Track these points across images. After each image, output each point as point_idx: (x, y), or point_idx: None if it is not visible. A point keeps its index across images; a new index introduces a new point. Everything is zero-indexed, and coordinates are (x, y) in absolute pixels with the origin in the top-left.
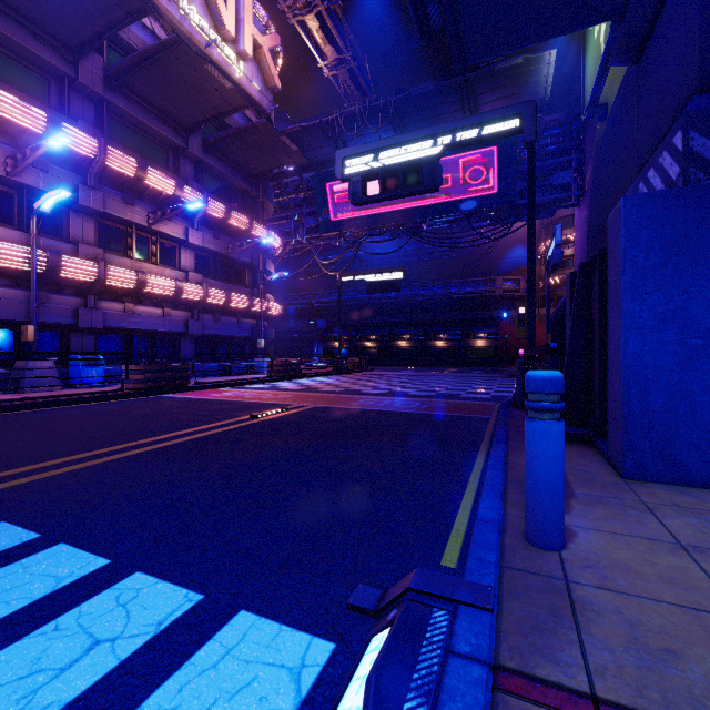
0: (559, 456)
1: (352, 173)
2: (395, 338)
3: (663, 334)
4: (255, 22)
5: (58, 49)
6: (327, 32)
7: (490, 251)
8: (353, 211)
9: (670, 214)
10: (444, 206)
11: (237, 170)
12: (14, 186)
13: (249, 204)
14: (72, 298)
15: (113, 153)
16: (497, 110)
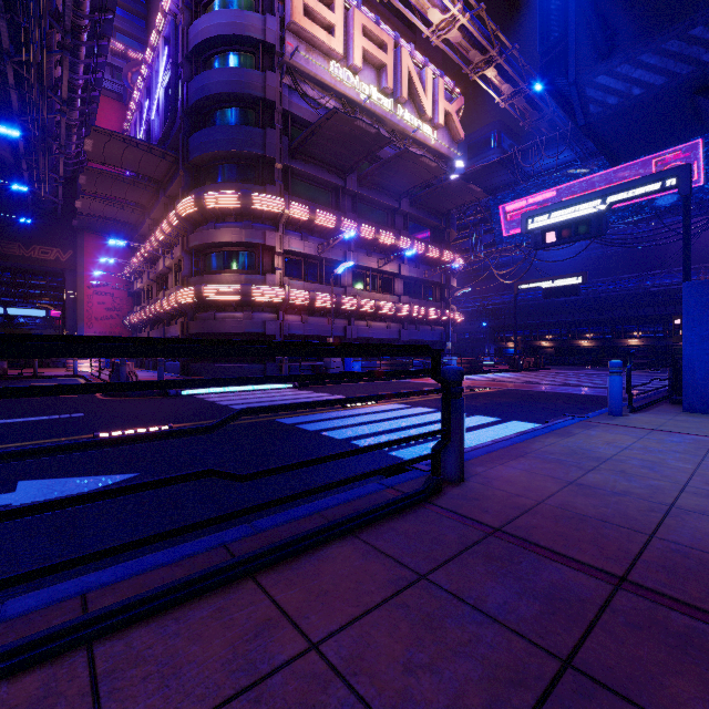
0: (619, 387)
1: (533, 228)
2: (575, 337)
3: (702, 346)
4: (445, 95)
5: (337, 173)
6: (504, 74)
7: (708, 230)
8: None
9: (706, 291)
10: (629, 209)
11: (431, 212)
12: (319, 259)
13: (438, 236)
14: (343, 321)
15: (364, 228)
16: (655, 174)
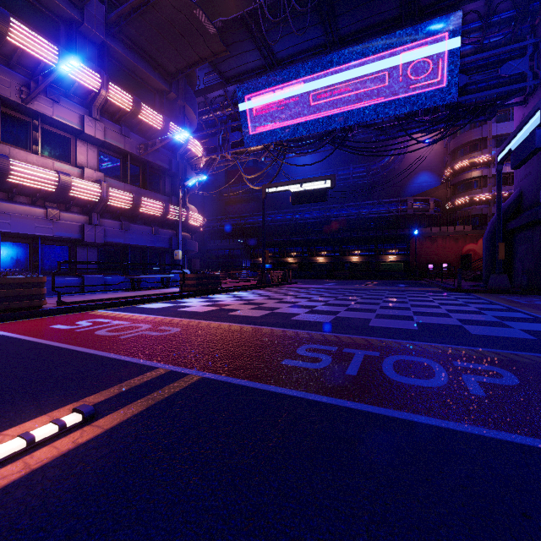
0: None
1: None
2: (314, 255)
3: None
4: None
5: None
6: None
7: (398, 177)
8: (277, 121)
9: None
10: (374, 110)
11: (152, 65)
12: None
13: (167, 108)
14: None
15: None
16: None
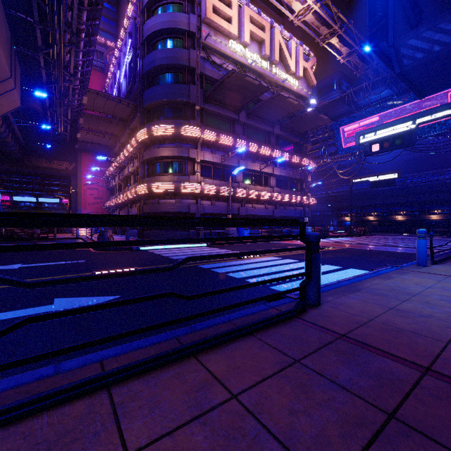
0: (424, 247)
1: (364, 142)
2: (392, 214)
3: None
4: (303, 57)
5: (234, 111)
6: (343, 40)
7: None
8: None
9: None
10: (431, 127)
11: (294, 133)
12: (222, 165)
13: (298, 148)
14: (237, 204)
15: (250, 145)
16: (450, 103)
